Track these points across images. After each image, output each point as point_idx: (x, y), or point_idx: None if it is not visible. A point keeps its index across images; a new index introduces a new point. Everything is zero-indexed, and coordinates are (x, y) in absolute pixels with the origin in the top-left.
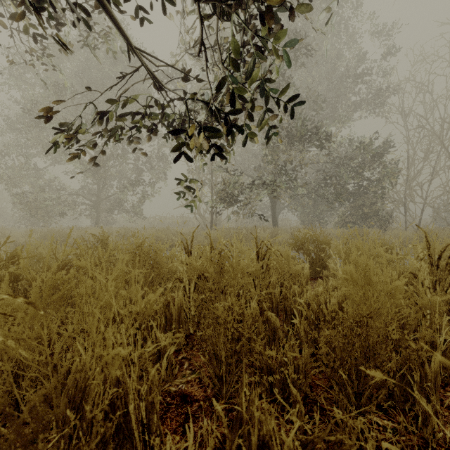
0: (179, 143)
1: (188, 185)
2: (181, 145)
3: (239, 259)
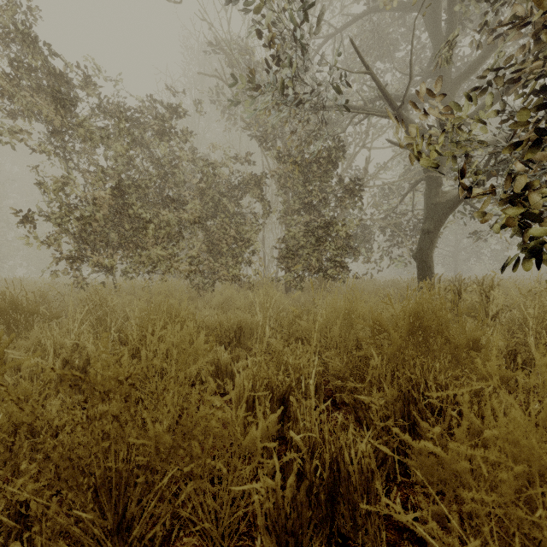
0: None
1: None
2: None
3: None
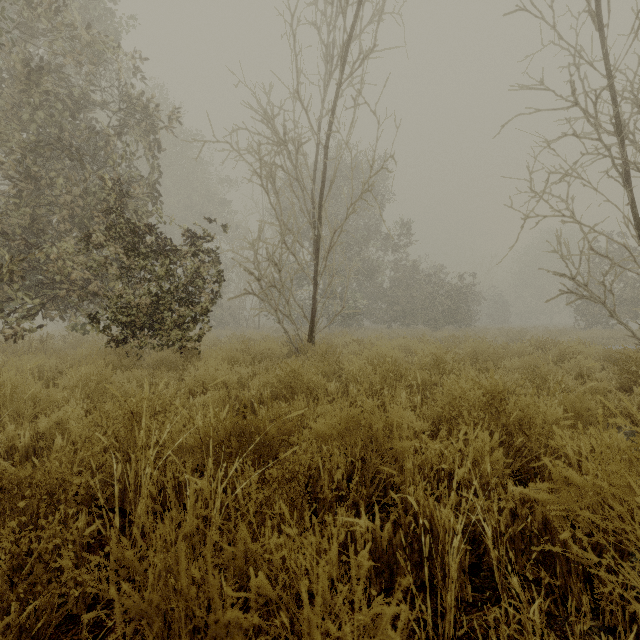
0: None
1: None
2: None
3: None
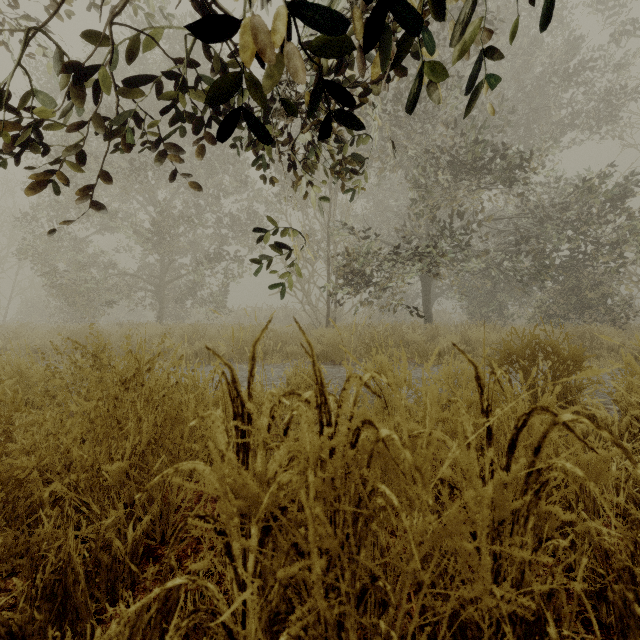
0: (228, 79)
1: (281, 244)
2: (233, 87)
3: (411, 433)
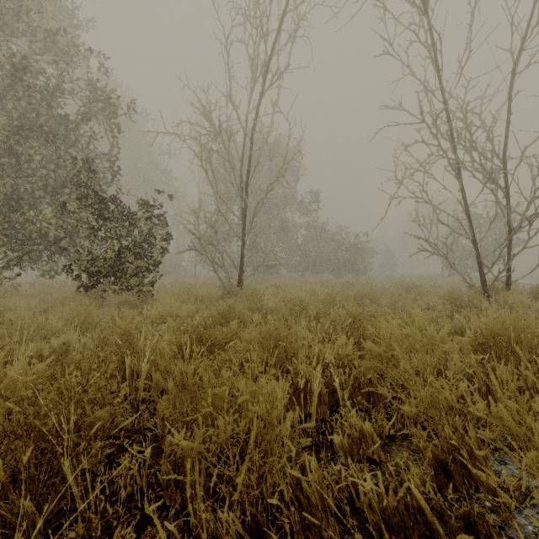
0: None
1: None
2: None
3: None
